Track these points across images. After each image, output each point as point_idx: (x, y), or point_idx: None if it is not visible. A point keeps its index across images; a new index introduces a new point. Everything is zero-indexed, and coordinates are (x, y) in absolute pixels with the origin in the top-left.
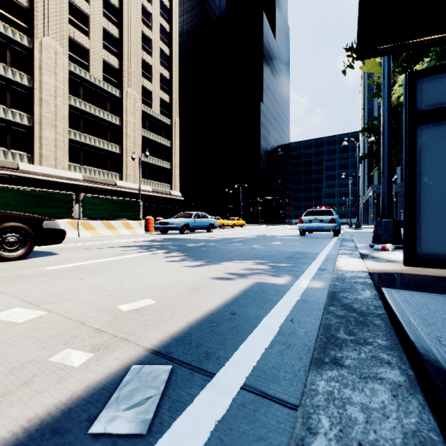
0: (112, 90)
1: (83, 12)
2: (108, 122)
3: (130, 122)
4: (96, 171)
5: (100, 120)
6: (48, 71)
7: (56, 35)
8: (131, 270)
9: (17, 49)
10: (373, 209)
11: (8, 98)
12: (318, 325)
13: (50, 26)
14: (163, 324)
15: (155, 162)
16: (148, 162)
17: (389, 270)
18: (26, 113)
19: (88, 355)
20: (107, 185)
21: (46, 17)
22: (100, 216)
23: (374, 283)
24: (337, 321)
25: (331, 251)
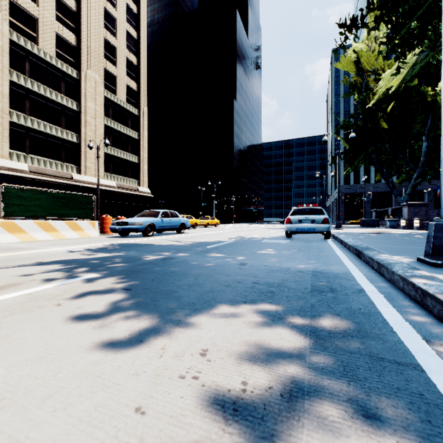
0: (68, 69)
1: None
2: (62, 106)
3: (90, 108)
4: (47, 161)
5: (52, 102)
6: None
7: None
8: None
9: None
10: (341, 208)
11: None
12: None
13: None
14: None
15: (121, 155)
16: (112, 154)
17: None
18: None
19: None
20: (61, 178)
21: None
22: (32, 214)
23: None
24: None
25: (359, 268)
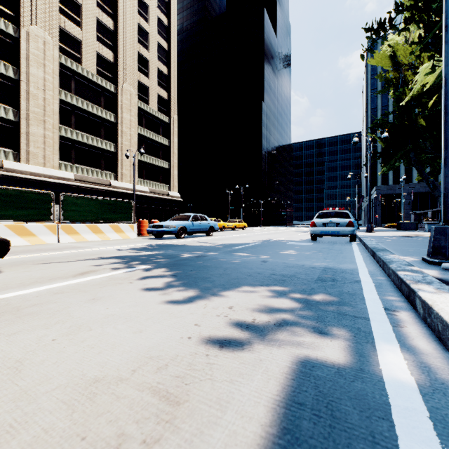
0: (106, 84)
1: (75, 1)
2: (102, 119)
3: (126, 119)
4: (89, 170)
5: (94, 116)
6: (36, 62)
7: (45, 25)
8: (74, 313)
9: (2, 37)
10: (377, 210)
11: None
12: None
13: (38, 14)
14: None
15: (153, 161)
16: (145, 161)
17: None
18: (11, 108)
19: None
20: (101, 185)
21: (34, 5)
22: (84, 218)
23: None
24: None
25: (368, 266)
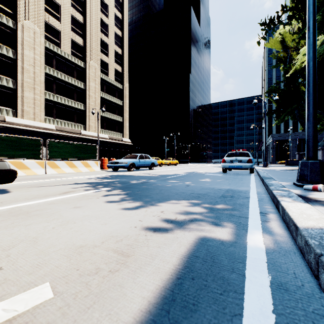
0: (78, 62)
1: (55, 2)
2: (75, 86)
3: (92, 86)
4: (66, 123)
5: (69, 84)
6: (28, 46)
7: (35, 20)
8: (63, 214)
9: (4, 29)
10: (272, 152)
11: None
12: None
13: (30, 12)
14: None
15: (111, 117)
16: (106, 116)
17: None
18: (11, 79)
19: None
20: (74, 133)
21: (27, 5)
22: (63, 157)
23: None
24: None
25: (257, 188)
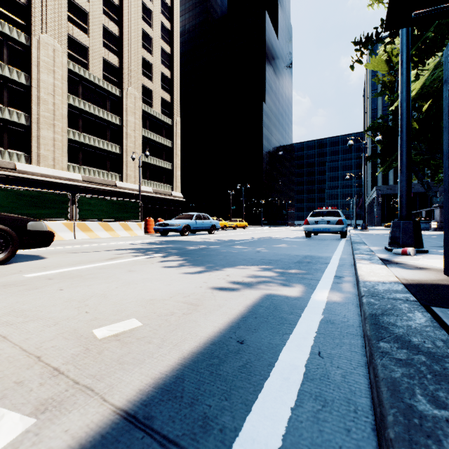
0: (112, 89)
1: (82, 9)
2: (108, 122)
3: (130, 121)
4: (96, 171)
5: (100, 119)
6: (46, 69)
7: (55, 33)
8: (121, 277)
9: (14, 46)
10: (377, 210)
11: (5, 97)
12: (357, 363)
13: (48, 23)
14: (147, 360)
15: (156, 163)
16: (149, 162)
17: (425, 280)
18: (23, 112)
19: (25, 423)
20: (107, 185)
21: (44, 14)
22: (97, 217)
23: (417, 299)
24: (403, 373)
25: (343, 254)
